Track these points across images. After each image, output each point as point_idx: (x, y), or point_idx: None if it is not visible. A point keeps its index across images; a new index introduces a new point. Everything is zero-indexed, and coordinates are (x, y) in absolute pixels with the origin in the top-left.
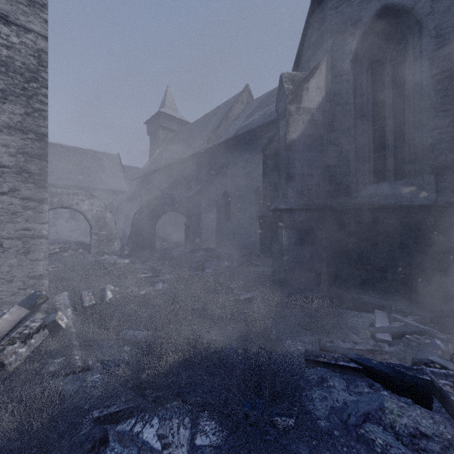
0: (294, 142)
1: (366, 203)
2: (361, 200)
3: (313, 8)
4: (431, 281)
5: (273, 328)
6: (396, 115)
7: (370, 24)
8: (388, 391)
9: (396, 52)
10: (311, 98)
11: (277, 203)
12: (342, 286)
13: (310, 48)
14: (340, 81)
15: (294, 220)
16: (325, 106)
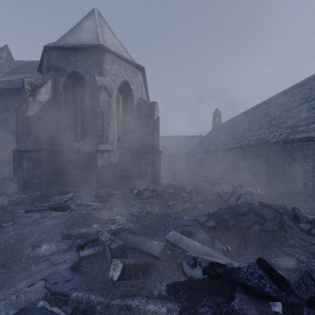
0: (32, 117)
1: (68, 149)
2: (66, 148)
3: (45, 50)
4: (90, 179)
5: (10, 204)
6: (82, 115)
7: (71, 74)
8: (55, 211)
9: (82, 90)
10: (43, 97)
11: (21, 147)
12: (59, 186)
13: (44, 68)
14: (58, 93)
15: (31, 156)
16: (51, 102)
